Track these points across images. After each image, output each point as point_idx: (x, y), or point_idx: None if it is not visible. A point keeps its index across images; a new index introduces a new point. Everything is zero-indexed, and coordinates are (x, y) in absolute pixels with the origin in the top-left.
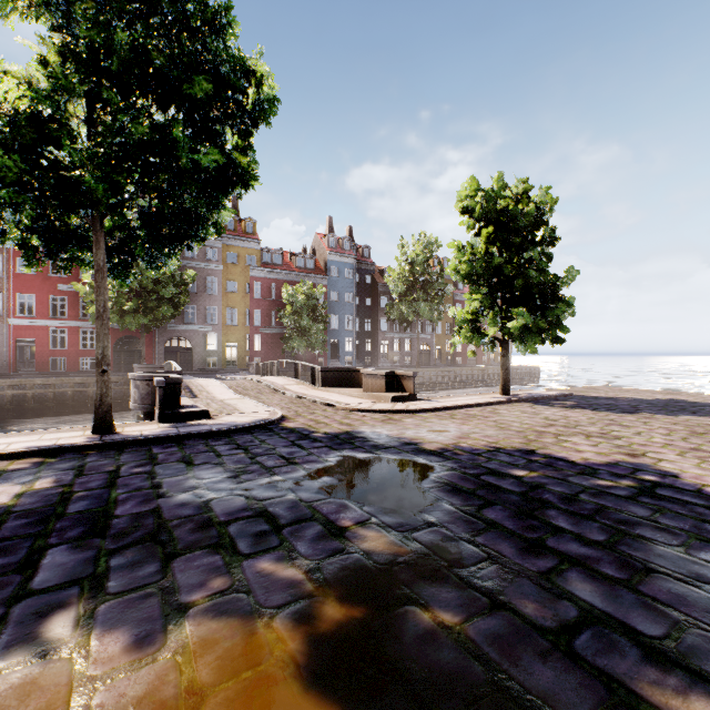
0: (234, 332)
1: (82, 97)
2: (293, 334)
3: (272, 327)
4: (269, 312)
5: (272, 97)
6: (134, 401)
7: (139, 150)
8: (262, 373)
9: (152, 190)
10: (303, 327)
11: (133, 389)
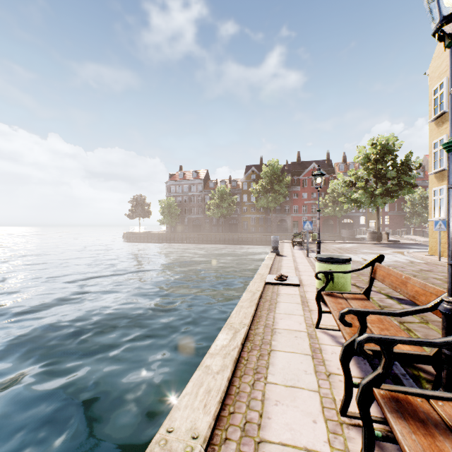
0: (373, 215)
1: (371, 174)
2: (411, 216)
3: (395, 212)
4: (393, 204)
5: (420, 162)
6: (369, 238)
7: (393, 190)
8: (396, 234)
9: (396, 196)
10: (417, 212)
11: (369, 236)
